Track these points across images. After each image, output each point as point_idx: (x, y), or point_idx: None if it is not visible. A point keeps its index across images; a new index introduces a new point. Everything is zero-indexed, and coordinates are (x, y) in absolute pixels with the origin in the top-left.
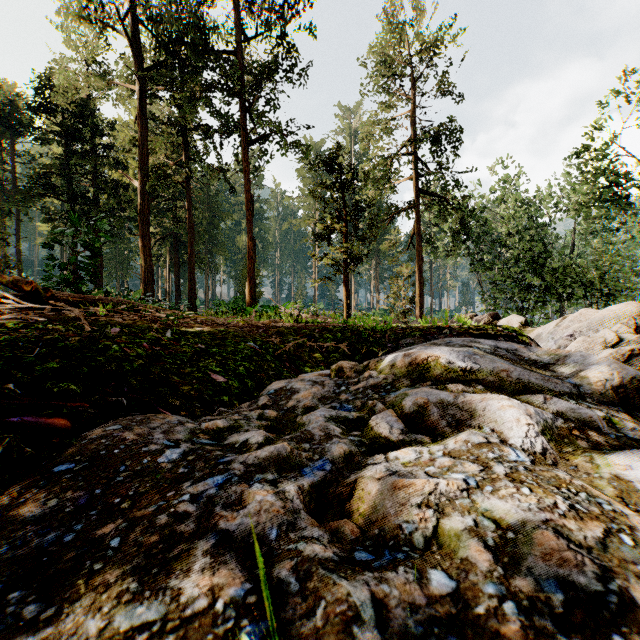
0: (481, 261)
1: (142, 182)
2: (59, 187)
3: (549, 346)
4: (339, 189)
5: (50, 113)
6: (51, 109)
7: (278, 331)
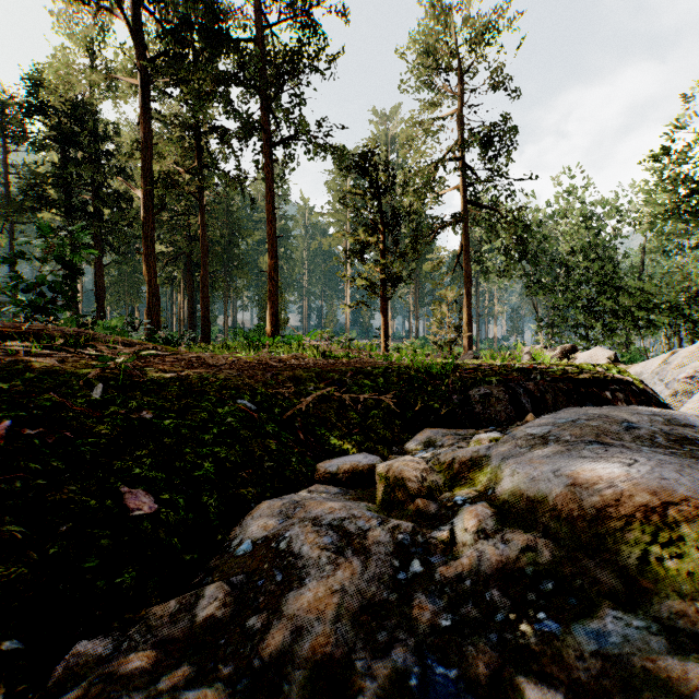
0: (538, 283)
1: (146, 191)
2: (55, 200)
3: (657, 391)
4: (376, 195)
5: (44, 115)
6: (46, 110)
7: (293, 375)
